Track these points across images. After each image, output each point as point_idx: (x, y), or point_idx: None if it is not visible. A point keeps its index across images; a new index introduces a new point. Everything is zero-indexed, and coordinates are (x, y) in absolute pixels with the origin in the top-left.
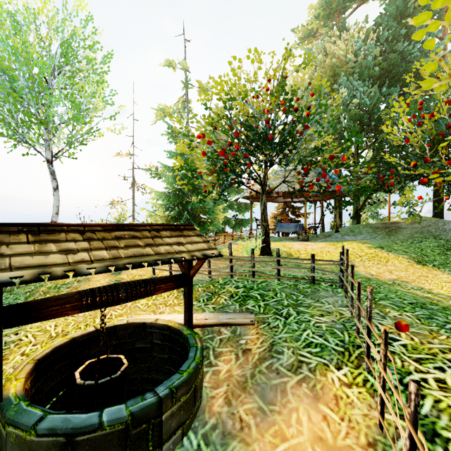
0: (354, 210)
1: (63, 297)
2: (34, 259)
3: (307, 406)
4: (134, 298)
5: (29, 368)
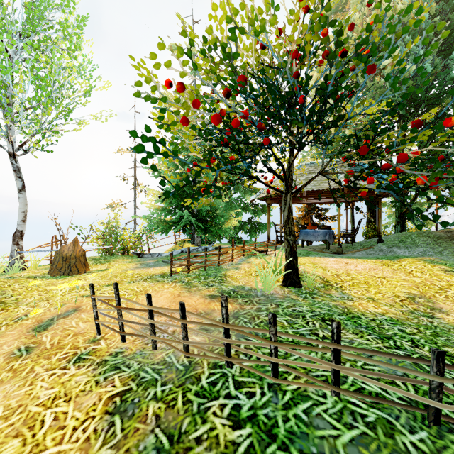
0: (398, 213)
1: None
2: None
3: None
4: None
5: None
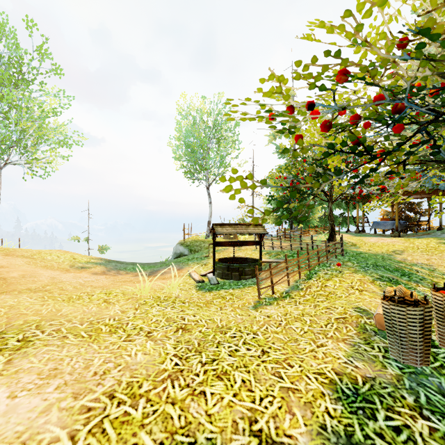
0: None
1: (225, 241)
2: (222, 231)
3: (286, 276)
4: (242, 245)
5: (218, 259)
